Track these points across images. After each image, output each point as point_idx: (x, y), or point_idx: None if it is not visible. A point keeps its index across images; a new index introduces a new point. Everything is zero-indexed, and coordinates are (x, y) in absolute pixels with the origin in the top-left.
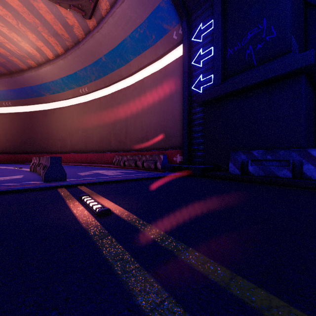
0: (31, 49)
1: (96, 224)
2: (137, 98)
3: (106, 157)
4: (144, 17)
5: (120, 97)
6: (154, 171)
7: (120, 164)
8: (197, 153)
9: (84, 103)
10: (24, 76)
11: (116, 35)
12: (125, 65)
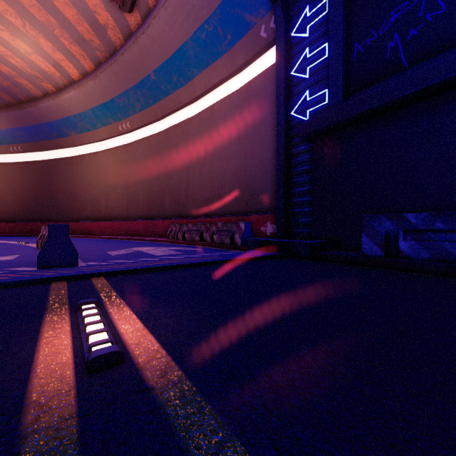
0: (47, 65)
1: (64, 413)
2: (204, 135)
3: (158, 227)
4: (214, 5)
5: (178, 134)
6: (230, 249)
7: (177, 237)
8: (301, 220)
9: (125, 146)
10: (39, 107)
11: (172, 37)
12: (186, 85)
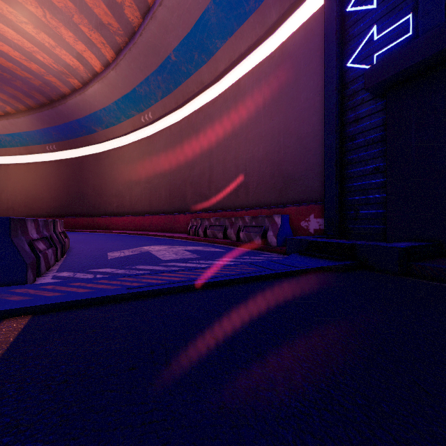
0: (71, 59)
1: None
2: (228, 117)
3: (179, 222)
4: None
5: (201, 119)
6: (261, 250)
7: (198, 233)
8: (363, 212)
9: (147, 138)
10: (68, 104)
11: (191, 4)
12: (208, 61)
